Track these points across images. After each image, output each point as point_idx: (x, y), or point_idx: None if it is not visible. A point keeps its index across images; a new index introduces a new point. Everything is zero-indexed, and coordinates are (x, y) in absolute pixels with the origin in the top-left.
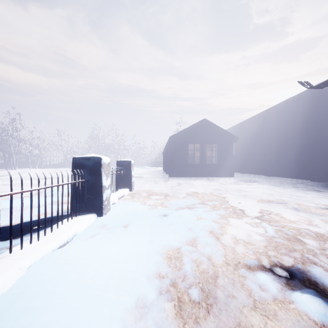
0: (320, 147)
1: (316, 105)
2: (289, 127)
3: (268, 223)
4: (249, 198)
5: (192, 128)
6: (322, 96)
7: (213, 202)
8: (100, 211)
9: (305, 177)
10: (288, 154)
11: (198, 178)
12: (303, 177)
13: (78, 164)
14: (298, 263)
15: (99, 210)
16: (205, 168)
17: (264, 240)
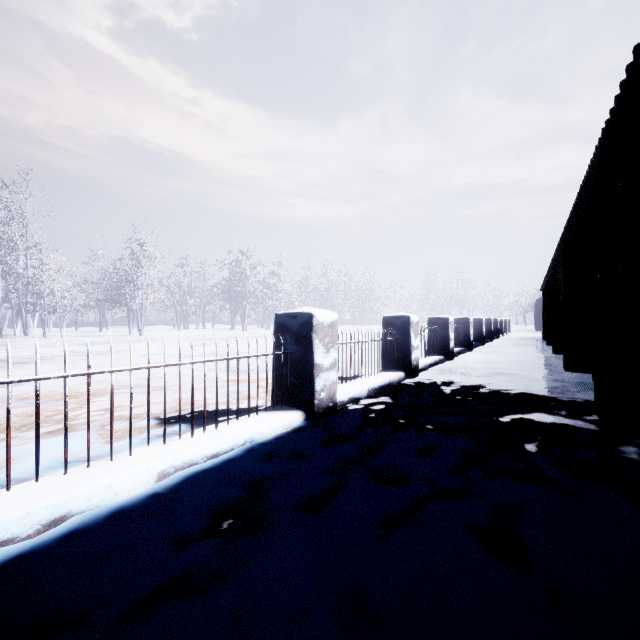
0: None
1: None
2: None
3: None
4: None
5: None
6: None
7: None
8: (506, 333)
9: None
10: None
11: None
12: None
13: None
14: None
15: (506, 332)
16: None
17: None
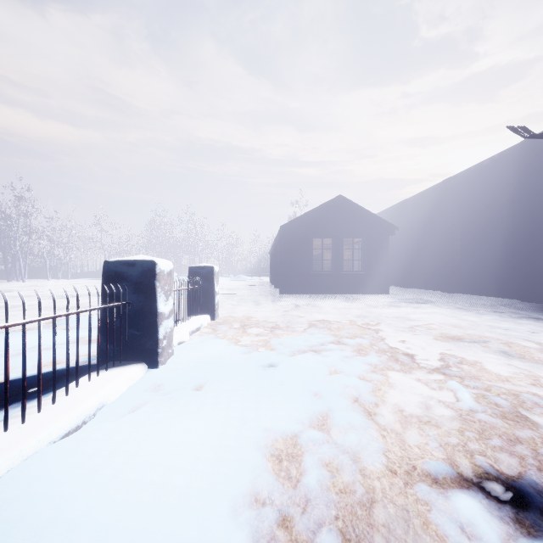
0: (537, 243)
1: (532, 171)
2: (483, 210)
3: (460, 381)
4: (420, 333)
5: (319, 212)
6: (541, 155)
7: (357, 340)
8: (153, 359)
9: (512, 295)
10: (481, 255)
11: (328, 296)
12: (508, 294)
13: (113, 274)
14: (530, 469)
15: (151, 358)
16: (341, 280)
17: (456, 416)
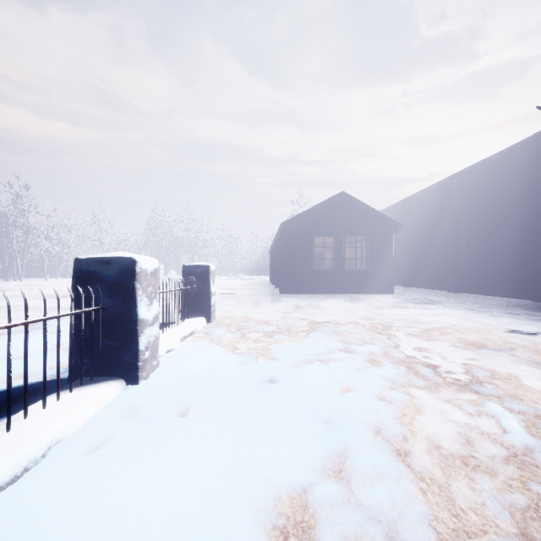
0: None
1: None
2: (491, 207)
3: (499, 403)
4: (435, 338)
5: (320, 209)
6: None
7: (367, 348)
8: (132, 375)
9: (522, 295)
10: (489, 254)
11: (330, 296)
12: (518, 294)
13: (85, 274)
14: None
15: (130, 373)
16: (344, 279)
17: (510, 457)
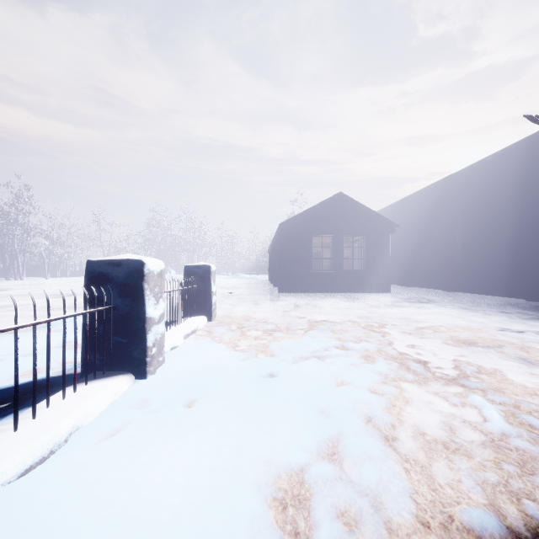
0: None
1: (538, 167)
2: (486, 208)
3: (483, 395)
4: (428, 336)
5: (319, 209)
6: None
7: (362, 345)
8: (141, 369)
9: (516, 294)
10: (484, 254)
11: (328, 295)
12: (512, 293)
13: (96, 275)
14: None
15: (138, 367)
16: (341, 278)
17: (487, 442)
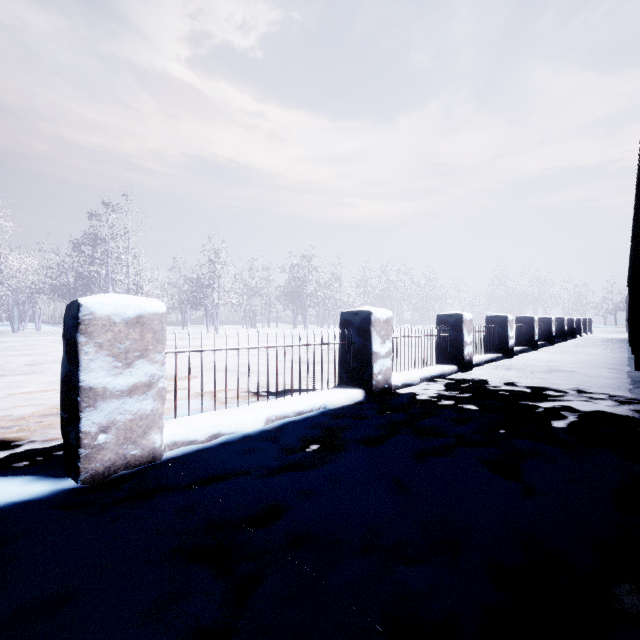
0: None
1: None
2: None
3: None
4: None
5: None
6: None
7: None
8: (586, 333)
9: None
10: None
11: None
12: None
13: None
14: None
15: (586, 333)
16: None
17: None
